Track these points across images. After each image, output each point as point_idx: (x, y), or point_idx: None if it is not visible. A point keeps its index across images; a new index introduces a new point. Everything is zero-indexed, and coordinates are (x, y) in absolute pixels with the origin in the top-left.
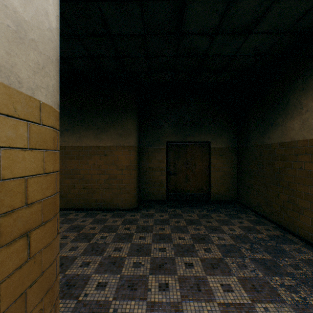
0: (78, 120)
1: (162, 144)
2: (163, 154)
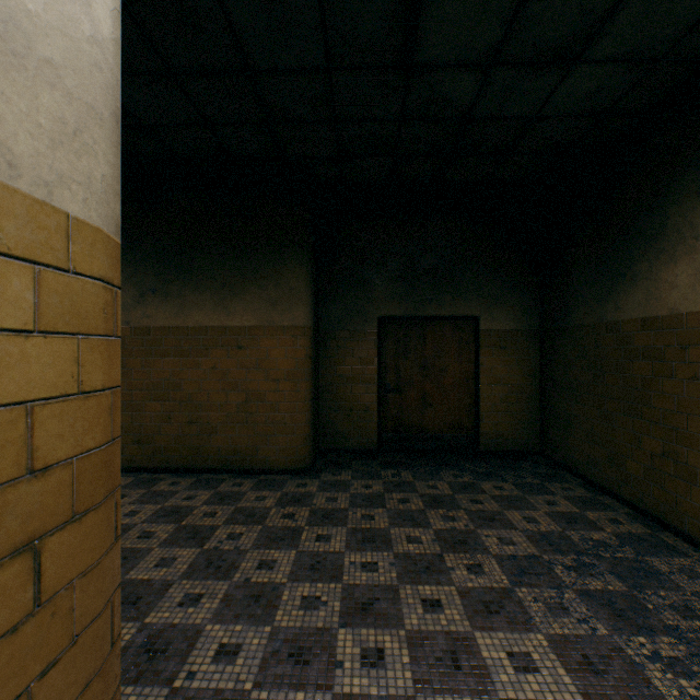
0: (178, 268)
1: (369, 321)
2: (371, 345)
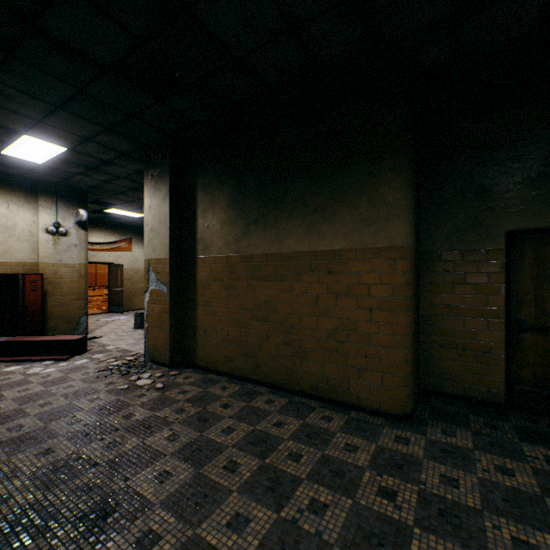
0: (274, 199)
1: (490, 238)
2: (494, 268)
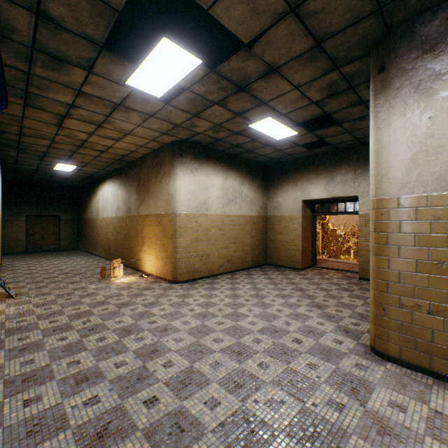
0: None
1: (23, 216)
2: (24, 222)
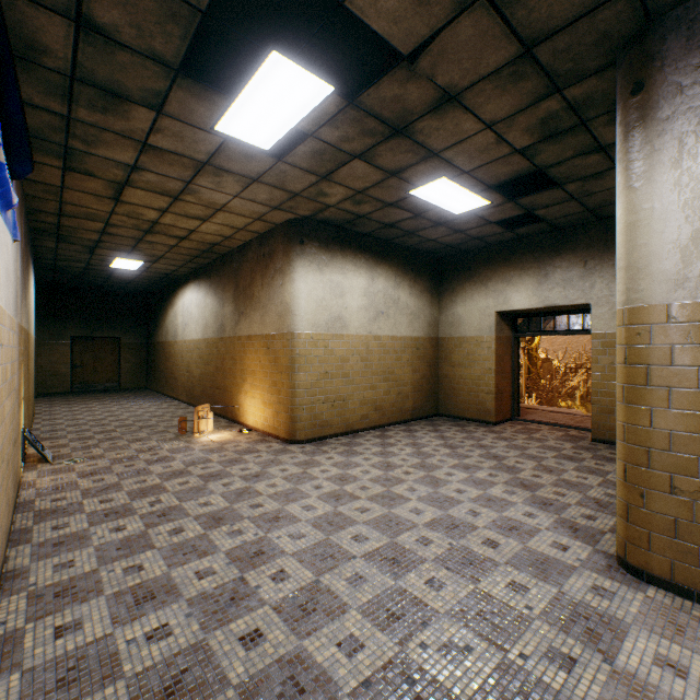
0: None
1: (67, 338)
2: (68, 348)
